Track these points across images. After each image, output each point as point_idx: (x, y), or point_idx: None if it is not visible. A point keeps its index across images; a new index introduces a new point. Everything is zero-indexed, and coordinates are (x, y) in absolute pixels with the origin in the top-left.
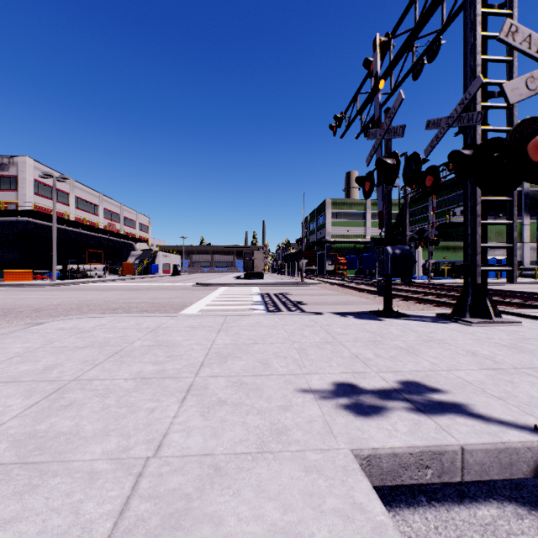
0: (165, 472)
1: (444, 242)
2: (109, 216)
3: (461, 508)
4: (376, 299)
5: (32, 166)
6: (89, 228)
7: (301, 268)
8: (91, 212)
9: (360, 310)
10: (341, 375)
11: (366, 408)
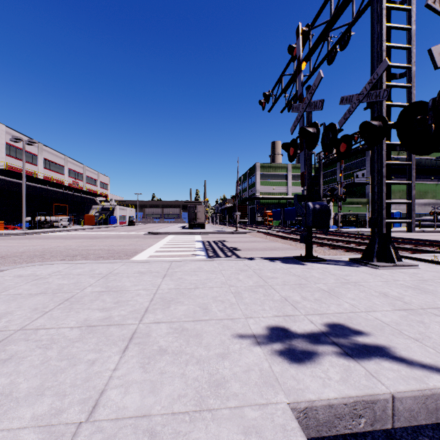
0: None
1: (349, 198)
2: (73, 175)
3: None
4: (297, 245)
5: (4, 131)
6: (55, 185)
7: (235, 219)
8: (57, 171)
9: (285, 255)
10: (274, 318)
11: (299, 353)
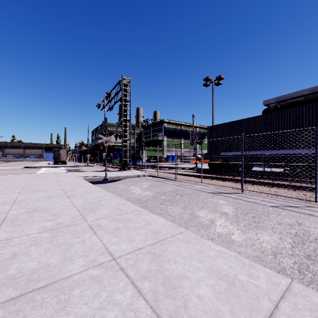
0: (60, 179)
1: (154, 147)
2: None
3: (95, 184)
4: (112, 169)
5: None
6: None
7: (87, 158)
8: None
9: None
10: (84, 176)
11: (86, 177)
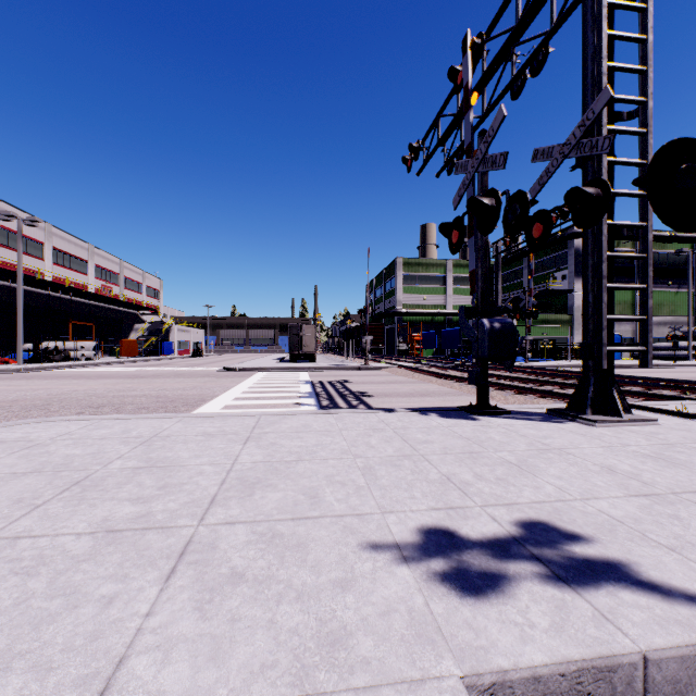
0: None
1: (543, 314)
2: (103, 276)
3: None
4: (463, 388)
5: None
6: (74, 291)
7: (364, 347)
8: (76, 269)
9: (444, 404)
10: (430, 513)
11: (476, 578)
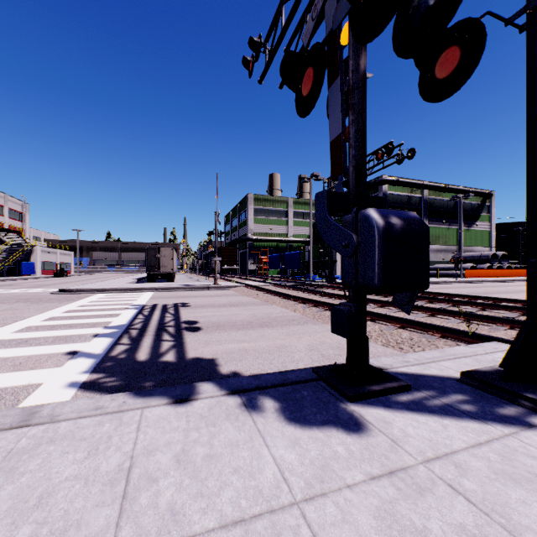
0: None
1: None
2: None
3: None
4: (307, 312)
5: None
6: None
7: (214, 268)
8: None
9: (288, 342)
10: None
11: None
